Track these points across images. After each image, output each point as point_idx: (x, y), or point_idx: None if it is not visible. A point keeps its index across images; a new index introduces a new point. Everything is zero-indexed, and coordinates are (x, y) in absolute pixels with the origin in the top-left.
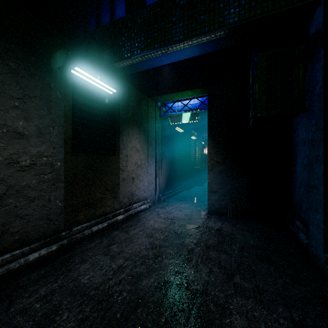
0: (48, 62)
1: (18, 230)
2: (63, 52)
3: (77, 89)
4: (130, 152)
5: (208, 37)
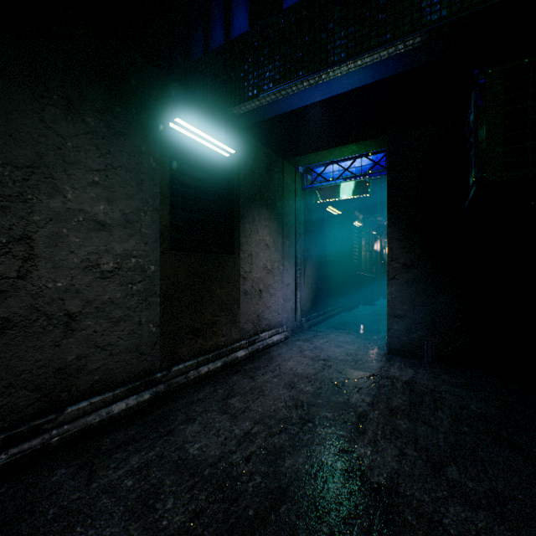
0: (138, 113)
1: (98, 367)
2: (159, 96)
3: (178, 153)
4: (256, 249)
5: (391, 49)
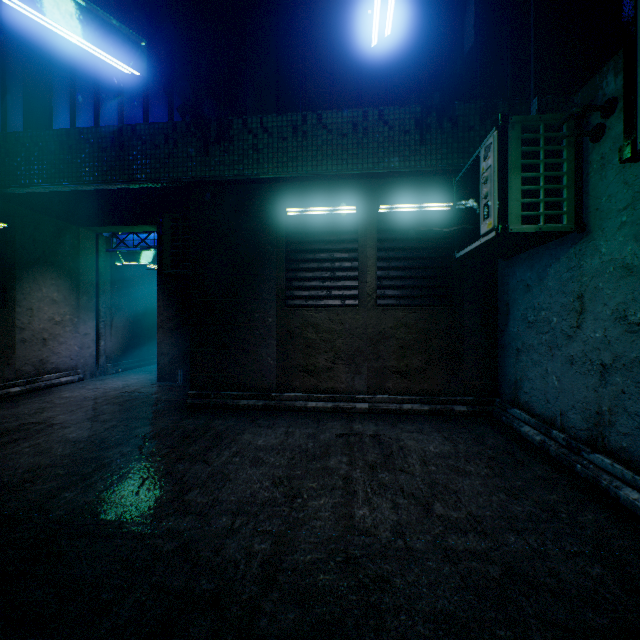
0: None
1: None
2: None
3: None
4: (40, 304)
5: (120, 186)
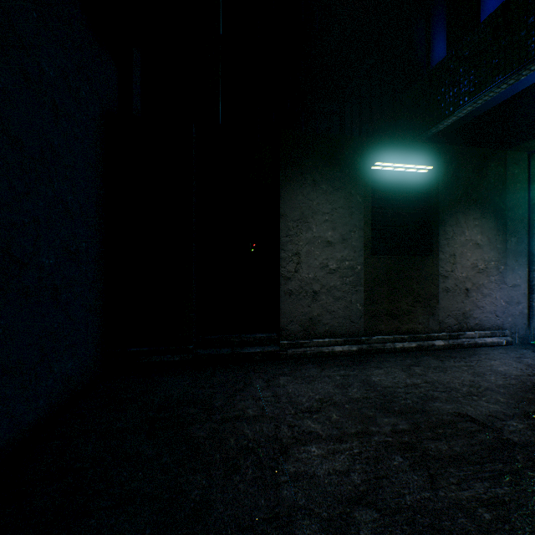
0: (349, 171)
1: (327, 323)
2: (363, 154)
3: (378, 185)
4: (461, 249)
5: None
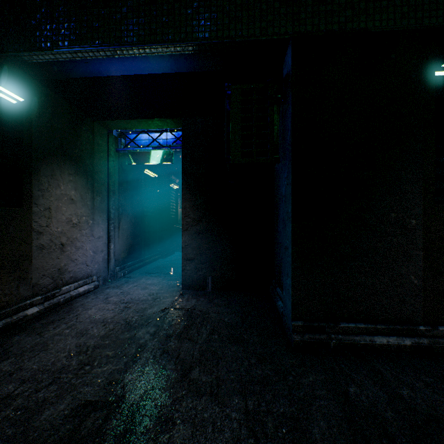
0: None
1: None
2: None
3: None
4: (57, 203)
5: (172, 48)
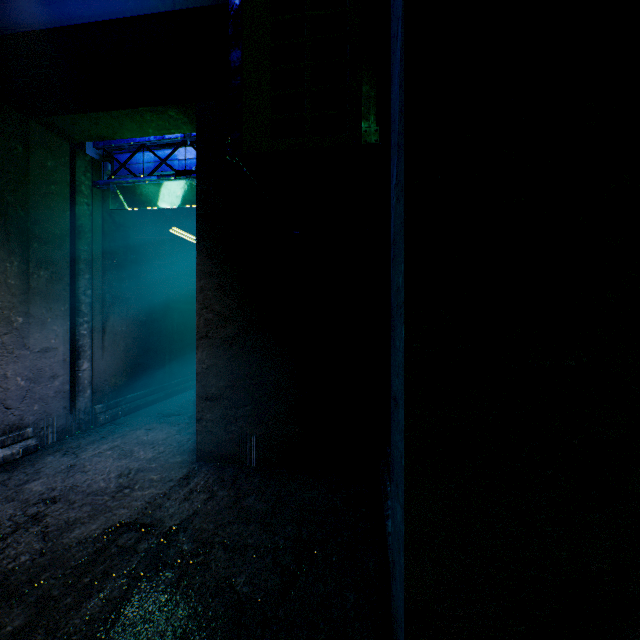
0: None
1: None
2: None
3: None
4: None
5: None
